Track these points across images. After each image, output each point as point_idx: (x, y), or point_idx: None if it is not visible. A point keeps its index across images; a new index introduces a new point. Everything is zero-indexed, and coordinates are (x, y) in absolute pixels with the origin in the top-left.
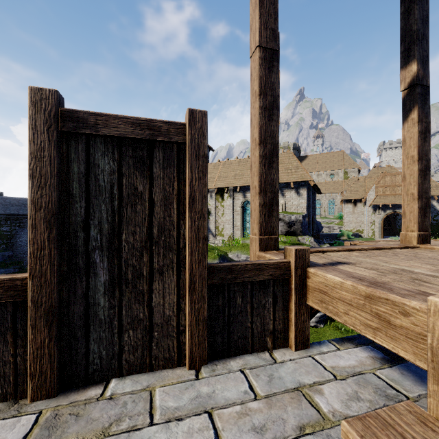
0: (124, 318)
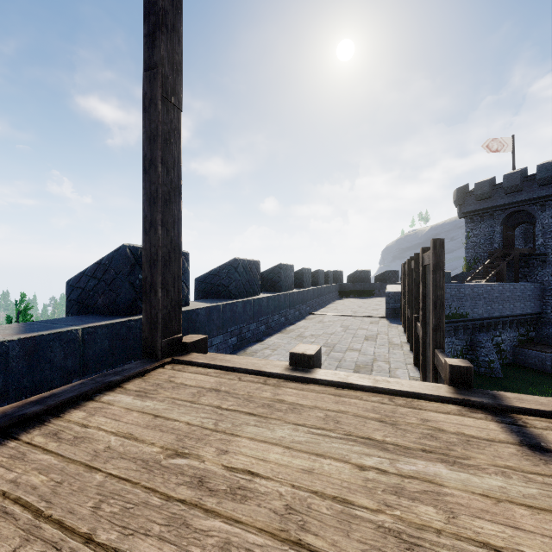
0: (430, 365)
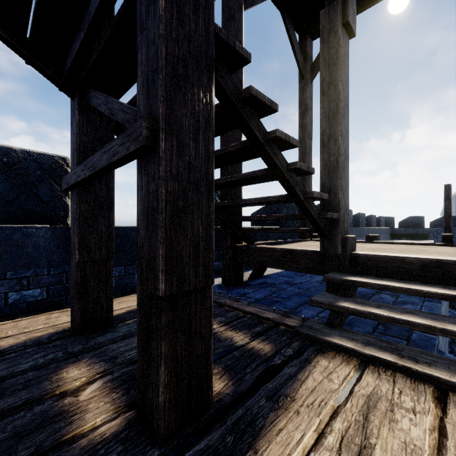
0: None
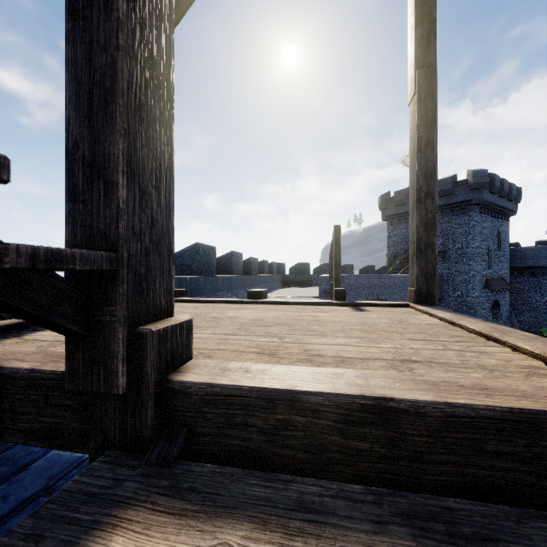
0: None
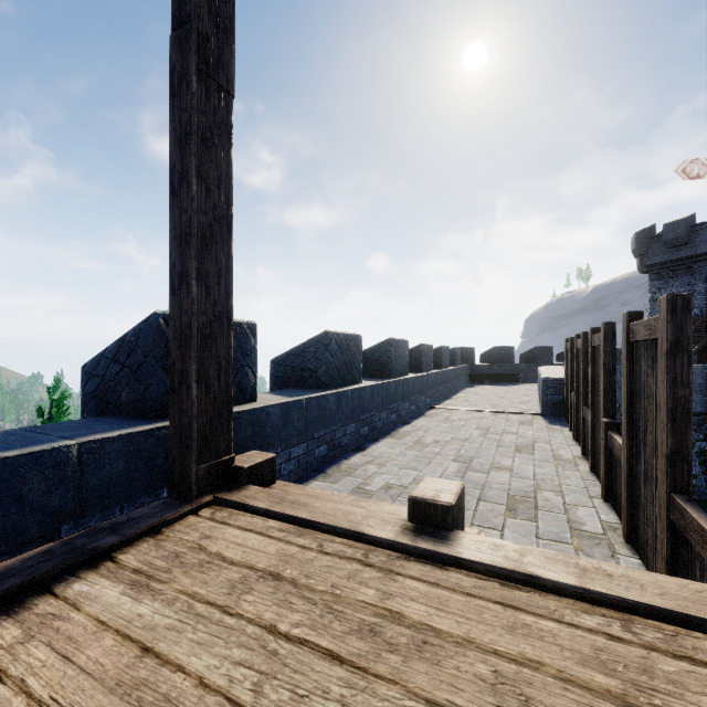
0: (648, 513)
